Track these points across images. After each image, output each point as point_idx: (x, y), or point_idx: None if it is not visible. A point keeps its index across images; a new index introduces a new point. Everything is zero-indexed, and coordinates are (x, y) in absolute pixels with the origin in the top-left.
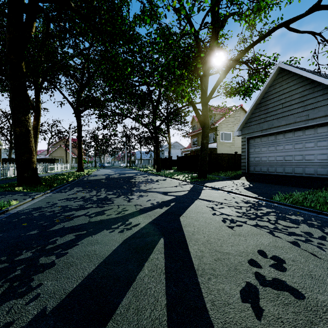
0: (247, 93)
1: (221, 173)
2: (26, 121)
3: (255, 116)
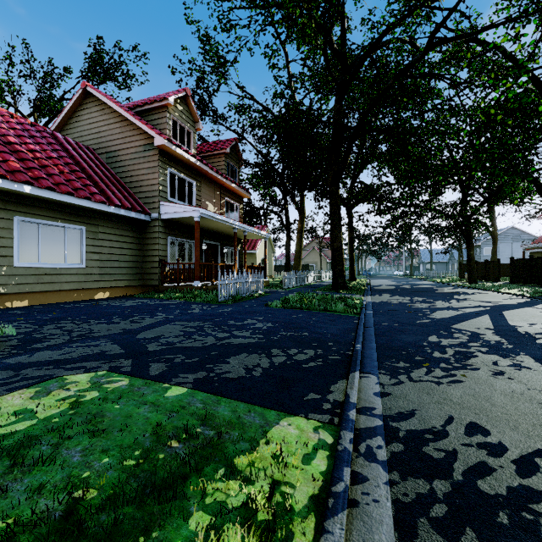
0: None
1: None
2: (340, 237)
3: None
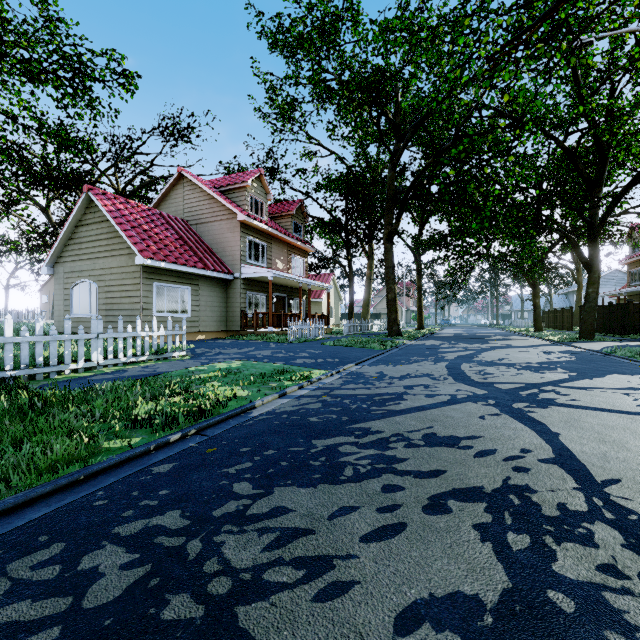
0: None
1: None
2: (394, 289)
3: None
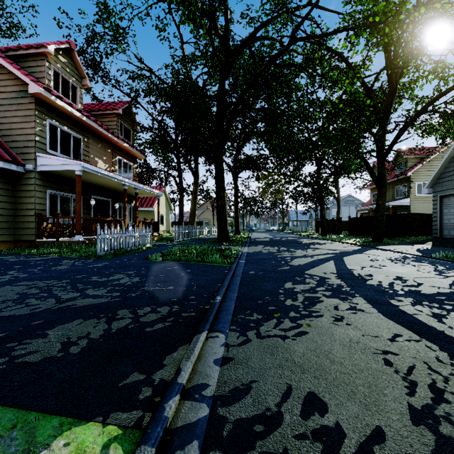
0: (446, 137)
1: (408, 238)
2: (224, 197)
3: (450, 171)
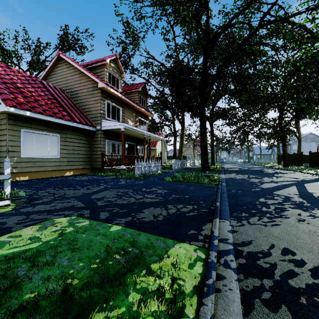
0: None
1: None
2: (206, 139)
3: None
